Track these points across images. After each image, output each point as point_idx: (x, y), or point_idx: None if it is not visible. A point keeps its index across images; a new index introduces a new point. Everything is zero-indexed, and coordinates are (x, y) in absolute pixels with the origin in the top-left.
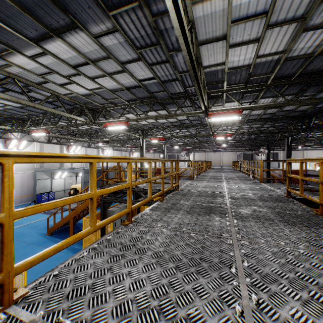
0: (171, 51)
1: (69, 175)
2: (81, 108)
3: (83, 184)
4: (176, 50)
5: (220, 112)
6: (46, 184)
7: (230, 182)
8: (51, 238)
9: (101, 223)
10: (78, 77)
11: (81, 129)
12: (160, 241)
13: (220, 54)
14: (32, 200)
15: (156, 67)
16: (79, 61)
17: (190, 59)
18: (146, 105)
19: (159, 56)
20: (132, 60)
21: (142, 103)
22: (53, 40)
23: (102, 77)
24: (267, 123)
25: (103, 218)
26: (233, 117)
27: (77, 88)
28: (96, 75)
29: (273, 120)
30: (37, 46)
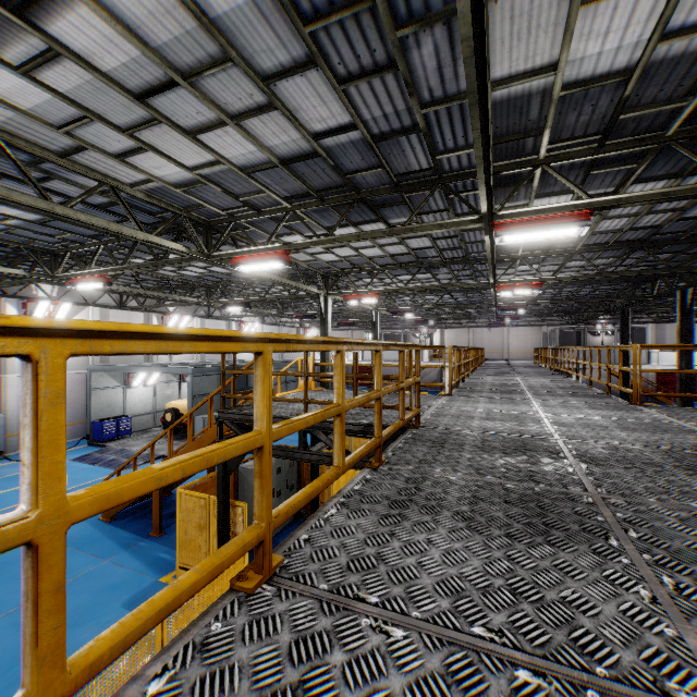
0: (402, 26)
1: (164, 379)
2: (179, 222)
3: (190, 400)
4: (417, 23)
5: (529, 217)
6: (113, 399)
7: (551, 403)
8: (109, 531)
9: (101, 644)
10: (156, 131)
11: (186, 275)
12: None
13: (547, 34)
14: (83, 434)
15: (359, 89)
16: (150, 79)
17: (474, 7)
18: (333, 209)
19: (368, 50)
20: (293, 68)
21: (323, 204)
22: (65, 4)
23: (216, 128)
24: (630, 255)
25: (223, 493)
26: (564, 231)
27: (160, 165)
28: (202, 124)
29: (650, 245)
30: (27, 27)
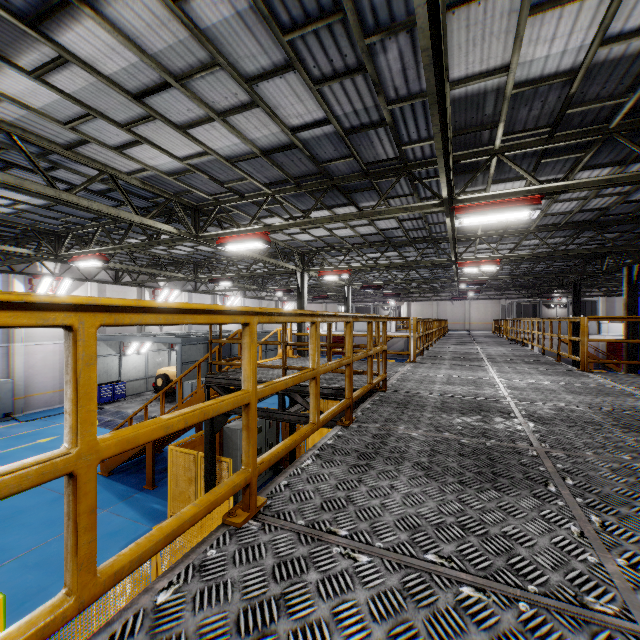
0: (370, 34)
1: (155, 348)
2: (170, 206)
3: (179, 367)
4: (384, 31)
5: (485, 202)
6: (109, 366)
7: (506, 369)
8: (107, 484)
9: (123, 558)
10: (151, 126)
11: (175, 254)
12: (351, 636)
13: (499, 40)
14: None
15: (332, 89)
16: (147, 81)
17: (431, 23)
18: (309, 194)
19: (340, 55)
20: (273, 71)
21: (300, 190)
22: (74, 18)
23: (204, 123)
24: (581, 235)
25: (210, 450)
26: (517, 214)
27: (154, 156)
28: (191, 120)
29: (598, 225)
30: (40, 38)
